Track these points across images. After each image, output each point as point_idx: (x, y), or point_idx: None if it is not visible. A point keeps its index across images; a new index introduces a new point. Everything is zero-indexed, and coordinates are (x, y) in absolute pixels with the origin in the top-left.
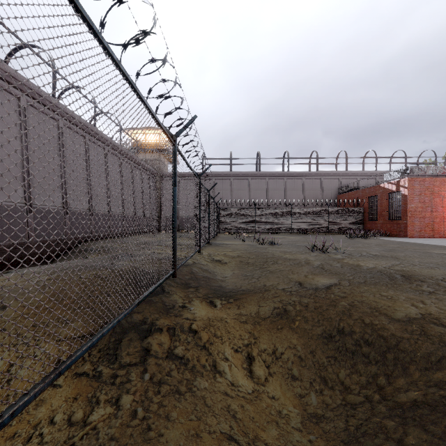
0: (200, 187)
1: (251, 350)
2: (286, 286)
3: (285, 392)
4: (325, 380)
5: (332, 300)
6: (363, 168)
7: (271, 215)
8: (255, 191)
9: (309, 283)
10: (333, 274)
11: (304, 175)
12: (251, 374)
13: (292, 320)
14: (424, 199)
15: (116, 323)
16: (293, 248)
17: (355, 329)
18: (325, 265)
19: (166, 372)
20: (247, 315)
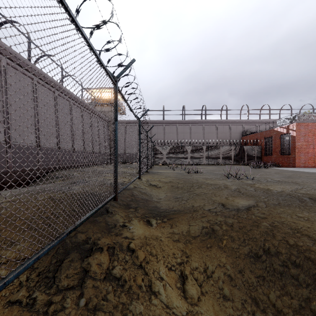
0: (140, 127)
1: (183, 269)
2: (211, 207)
3: (218, 313)
4: (256, 302)
5: (253, 220)
6: (260, 118)
7: (193, 151)
8: (181, 134)
9: (230, 204)
10: (249, 196)
11: (217, 123)
12: (185, 294)
13: (220, 240)
14: (307, 139)
15: (33, 262)
16: (212, 175)
17: (280, 250)
18: (241, 189)
19: (103, 296)
20: (179, 234)
